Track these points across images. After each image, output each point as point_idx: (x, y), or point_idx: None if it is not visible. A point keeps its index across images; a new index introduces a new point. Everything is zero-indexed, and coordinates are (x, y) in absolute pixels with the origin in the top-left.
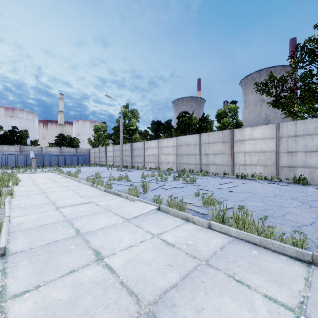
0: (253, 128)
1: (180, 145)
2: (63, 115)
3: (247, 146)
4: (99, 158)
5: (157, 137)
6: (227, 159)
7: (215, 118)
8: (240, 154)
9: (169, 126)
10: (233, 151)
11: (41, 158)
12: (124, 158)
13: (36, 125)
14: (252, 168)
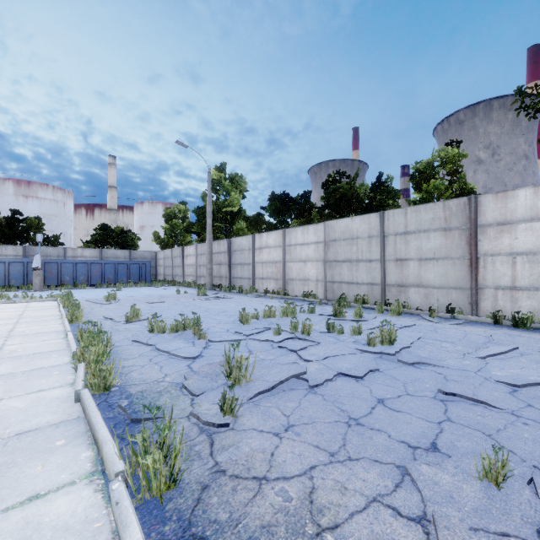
0: (539, 190)
1: (332, 241)
2: (116, 193)
3: (521, 239)
4: (171, 269)
5: (282, 227)
6: (459, 272)
7: (410, 180)
8: (497, 260)
9: (305, 205)
10: (477, 253)
11: (57, 269)
12: (215, 270)
13: (70, 212)
14: (538, 298)
